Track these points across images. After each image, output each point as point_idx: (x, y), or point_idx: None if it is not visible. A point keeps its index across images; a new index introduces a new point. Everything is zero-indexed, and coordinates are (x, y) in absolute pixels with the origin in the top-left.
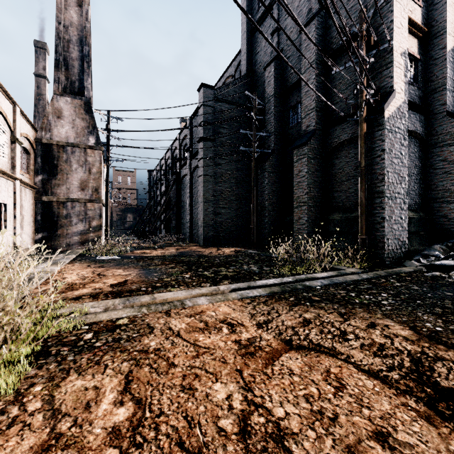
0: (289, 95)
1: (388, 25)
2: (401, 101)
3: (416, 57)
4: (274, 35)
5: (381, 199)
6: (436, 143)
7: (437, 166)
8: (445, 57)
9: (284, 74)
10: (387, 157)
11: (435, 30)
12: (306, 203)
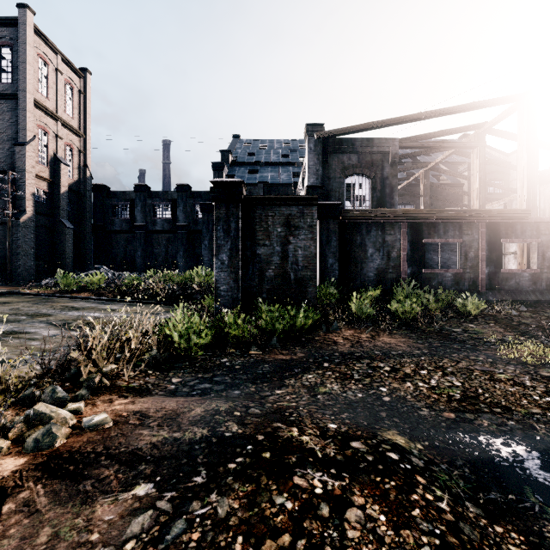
0: None
1: (24, 181)
2: (32, 215)
3: (47, 191)
4: None
5: (19, 256)
6: (57, 232)
7: (58, 242)
8: (60, 196)
9: None
10: (22, 238)
11: (57, 182)
12: None
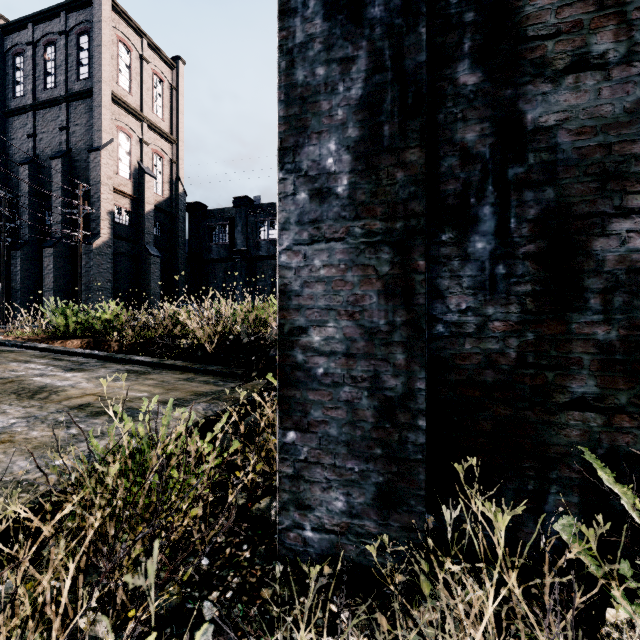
0: (46, 198)
1: (99, 196)
2: (108, 239)
3: (129, 210)
4: (31, 138)
5: (92, 291)
6: (142, 261)
7: (142, 274)
8: (145, 216)
9: (41, 178)
10: (95, 268)
11: (141, 198)
12: (53, 290)
